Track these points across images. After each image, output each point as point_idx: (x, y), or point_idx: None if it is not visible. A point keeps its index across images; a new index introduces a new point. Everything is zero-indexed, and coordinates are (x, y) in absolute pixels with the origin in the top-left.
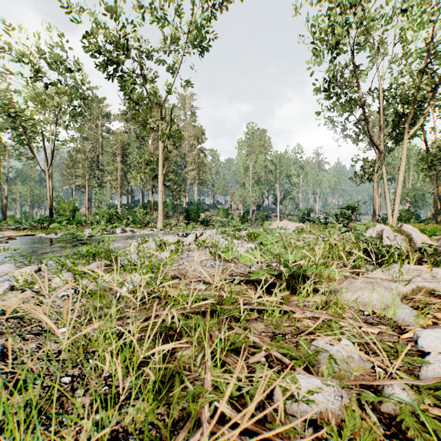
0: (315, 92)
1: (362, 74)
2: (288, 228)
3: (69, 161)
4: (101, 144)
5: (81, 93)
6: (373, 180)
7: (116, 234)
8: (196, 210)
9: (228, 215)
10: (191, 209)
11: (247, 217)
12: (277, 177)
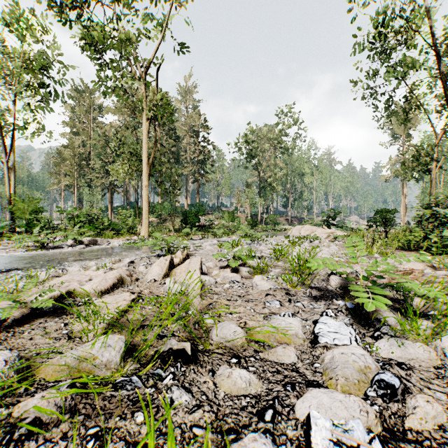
0: (355, 51)
1: (430, 13)
2: (317, 236)
3: (58, 159)
4: (93, 139)
5: (44, 59)
6: (430, 171)
7: (58, 249)
8: (196, 212)
9: (234, 218)
10: (190, 211)
11: (256, 221)
12: (288, 176)
